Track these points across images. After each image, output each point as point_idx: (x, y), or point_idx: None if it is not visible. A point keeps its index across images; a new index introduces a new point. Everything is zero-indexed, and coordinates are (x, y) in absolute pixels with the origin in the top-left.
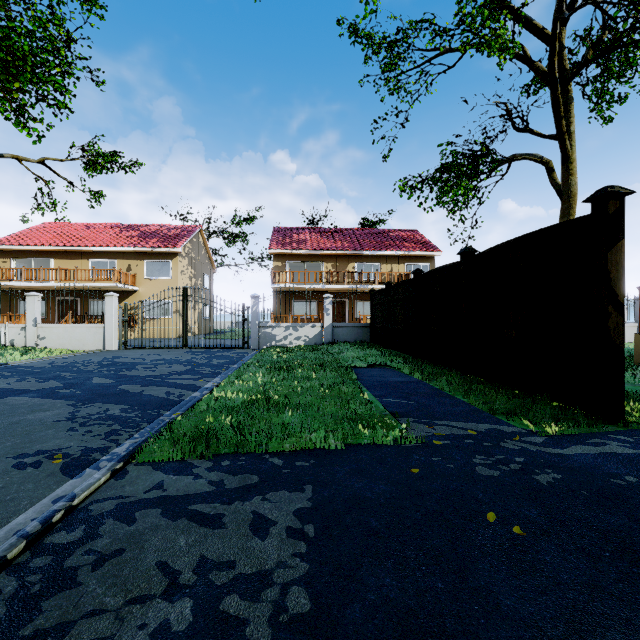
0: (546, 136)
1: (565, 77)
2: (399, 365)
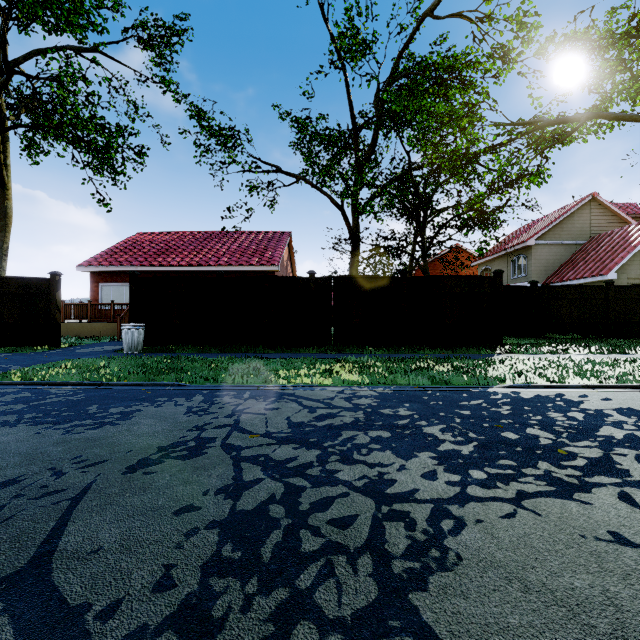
0: None
1: (3, 118)
2: None
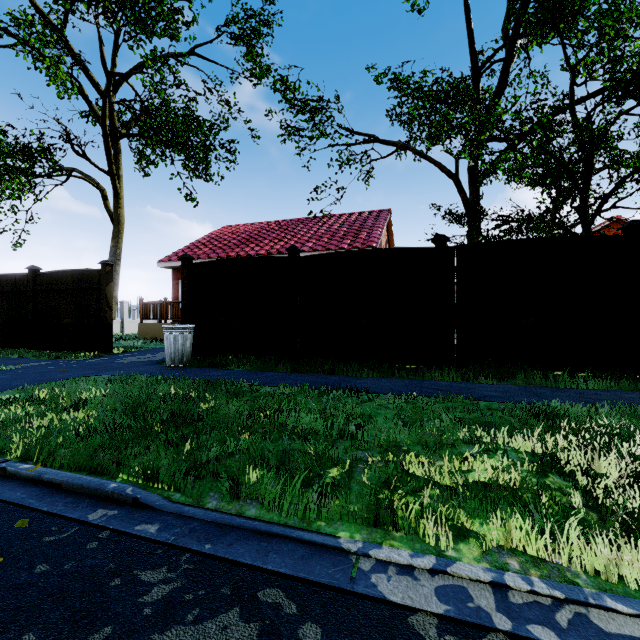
0: (102, 169)
1: (116, 132)
2: None
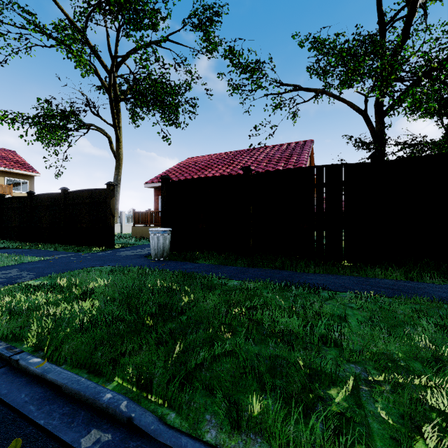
0: (108, 123)
1: (117, 97)
2: (20, 246)
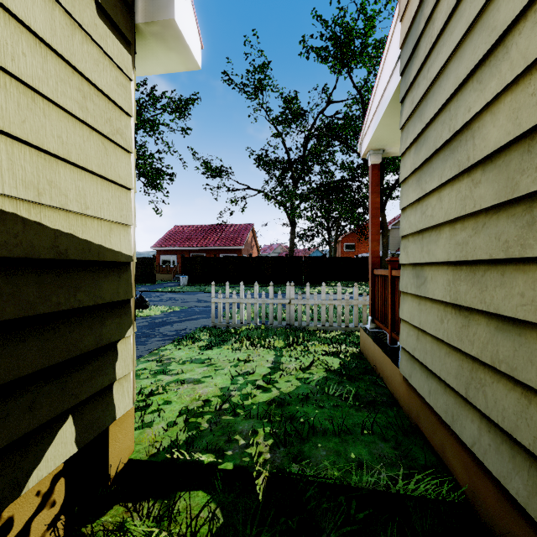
0: None
1: None
2: None
